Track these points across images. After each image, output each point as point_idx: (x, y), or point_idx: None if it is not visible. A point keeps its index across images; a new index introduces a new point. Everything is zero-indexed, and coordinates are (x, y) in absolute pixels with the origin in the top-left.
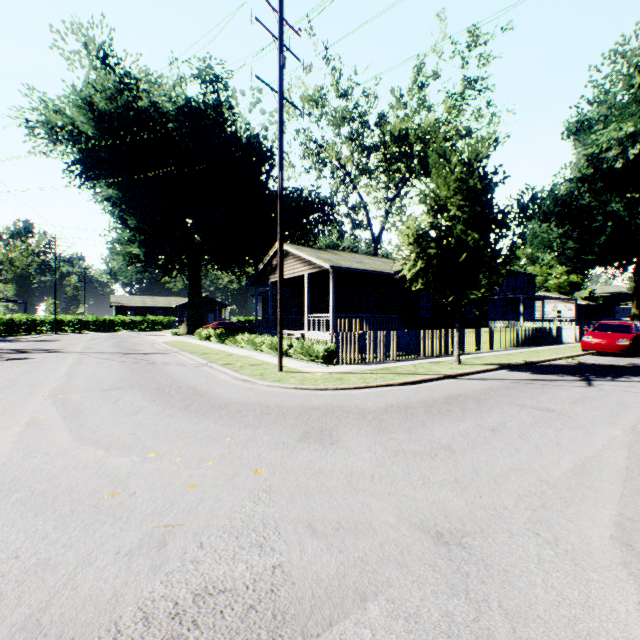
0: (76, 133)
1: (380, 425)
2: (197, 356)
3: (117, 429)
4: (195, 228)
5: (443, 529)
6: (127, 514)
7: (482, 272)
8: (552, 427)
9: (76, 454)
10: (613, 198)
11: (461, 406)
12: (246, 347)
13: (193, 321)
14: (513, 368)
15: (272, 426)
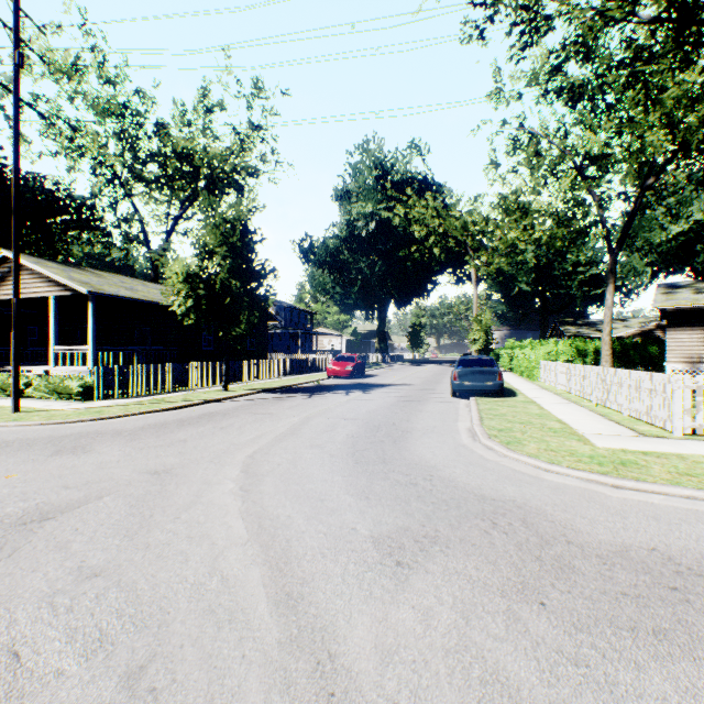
0: None
1: (135, 437)
2: None
3: None
4: None
5: (160, 470)
6: None
7: (243, 314)
8: (263, 422)
9: None
10: (362, 258)
11: (210, 418)
12: None
13: None
14: (271, 391)
15: (17, 452)
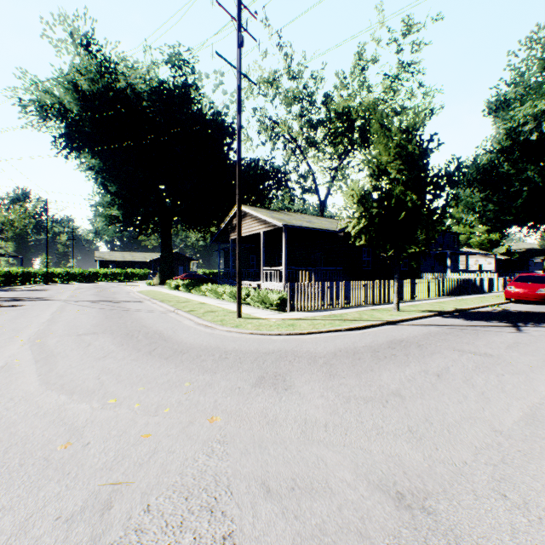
0: (63, 110)
1: (331, 370)
2: (166, 304)
3: (83, 373)
4: (167, 193)
5: (403, 489)
6: (76, 469)
7: (419, 229)
8: (494, 372)
9: (39, 400)
10: (529, 166)
11: (404, 351)
12: (209, 296)
13: (165, 273)
14: (446, 315)
15: (229, 371)
